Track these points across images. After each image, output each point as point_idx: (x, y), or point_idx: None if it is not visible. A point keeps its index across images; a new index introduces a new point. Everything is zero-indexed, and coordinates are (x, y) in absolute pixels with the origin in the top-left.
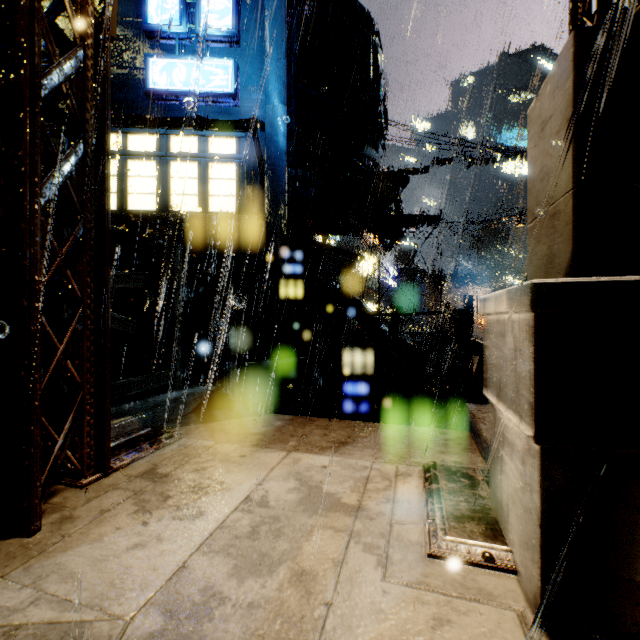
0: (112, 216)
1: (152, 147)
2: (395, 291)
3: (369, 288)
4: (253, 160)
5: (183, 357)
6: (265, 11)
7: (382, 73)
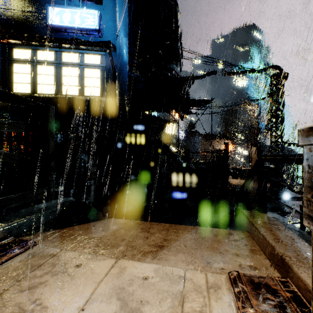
0: (27, 96)
1: (51, 58)
2: (184, 142)
3: (172, 140)
4: (109, 67)
5: (57, 179)
6: None
7: (179, 25)
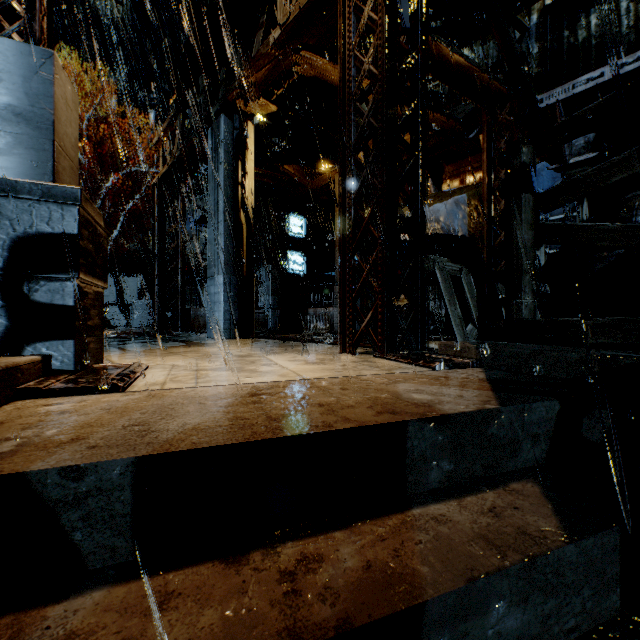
0: None
1: None
2: None
3: None
4: None
5: None
6: None
7: None
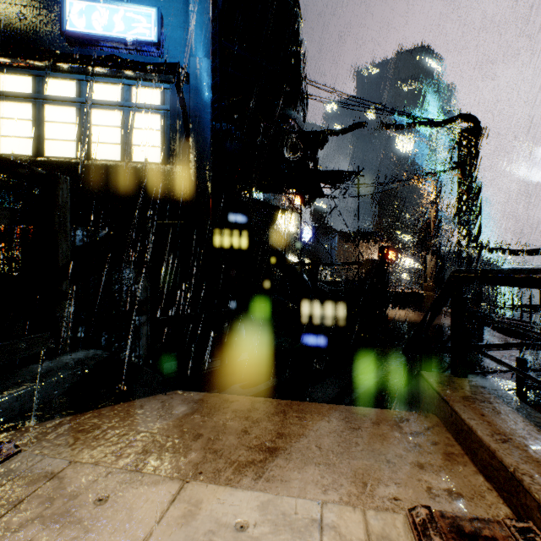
0: (26, 161)
1: (71, 93)
2: (310, 246)
3: (288, 242)
4: (178, 112)
5: (76, 314)
6: None
7: (302, 41)
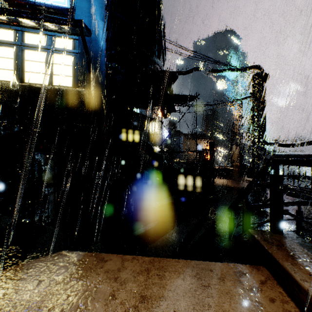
0: None
1: (10, 38)
2: (167, 141)
3: (154, 139)
4: (83, 54)
5: None
6: None
7: (163, 17)
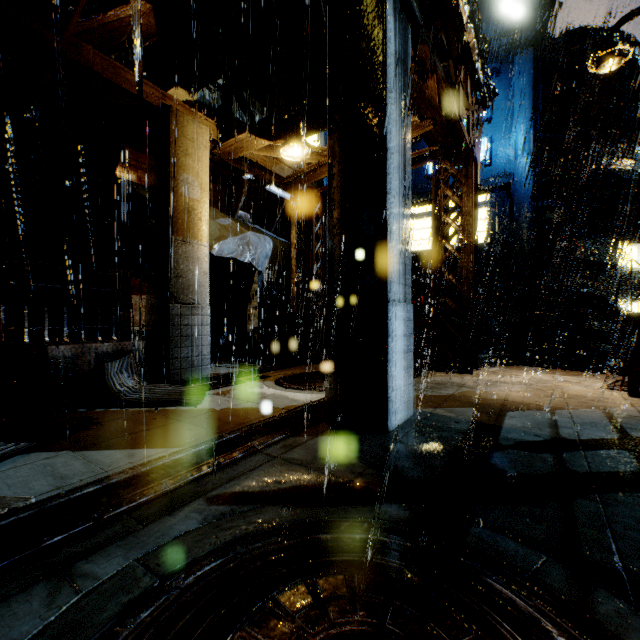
0: None
1: (428, 208)
2: None
3: (639, 283)
4: (503, 202)
5: None
6: (514, 90)
7: None
